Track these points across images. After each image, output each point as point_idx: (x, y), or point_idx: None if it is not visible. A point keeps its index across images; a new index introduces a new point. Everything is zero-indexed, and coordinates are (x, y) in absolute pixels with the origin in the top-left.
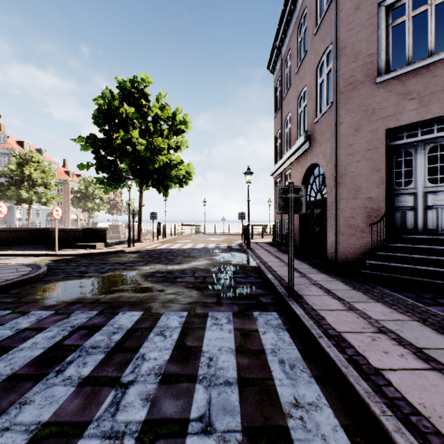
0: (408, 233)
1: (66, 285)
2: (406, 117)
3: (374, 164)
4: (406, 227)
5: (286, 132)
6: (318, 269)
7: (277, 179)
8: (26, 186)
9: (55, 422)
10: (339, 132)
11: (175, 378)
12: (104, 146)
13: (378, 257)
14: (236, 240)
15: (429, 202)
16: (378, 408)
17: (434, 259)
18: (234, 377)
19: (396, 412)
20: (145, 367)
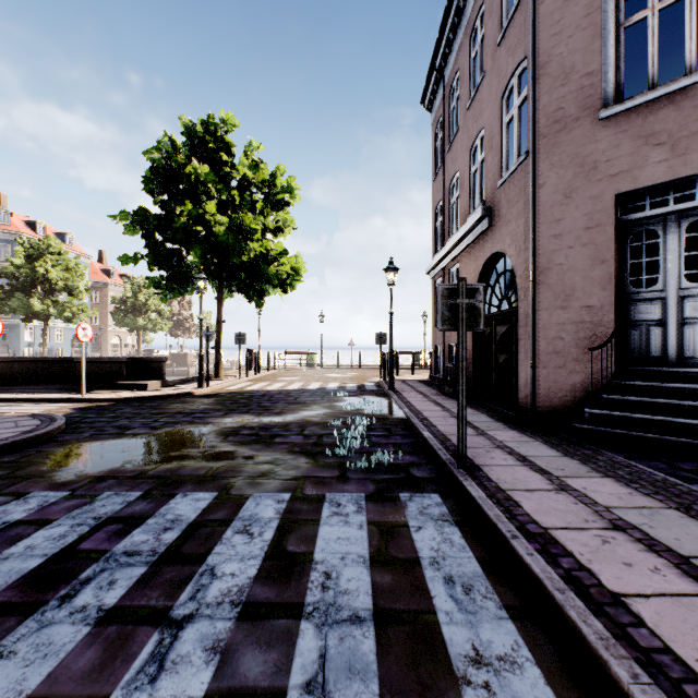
0: (653, 364)
1: (95, 448)
2: (650, 174)
3: (597, 252)
4: (649, 355)
5: (452, 204)
6: (504, 423)
7: (436, 279)
8: (40, 293)
9: (49, 694)
10: (539, 201)
11: (265, 610)
12: (161, 226)
13: (603, 403)
14: (372, 377)
15: (686, 312)
16: (625, 670)
17: (696, 405)
18: (368, 609)
19: (657, 676)
20: (214, 589)
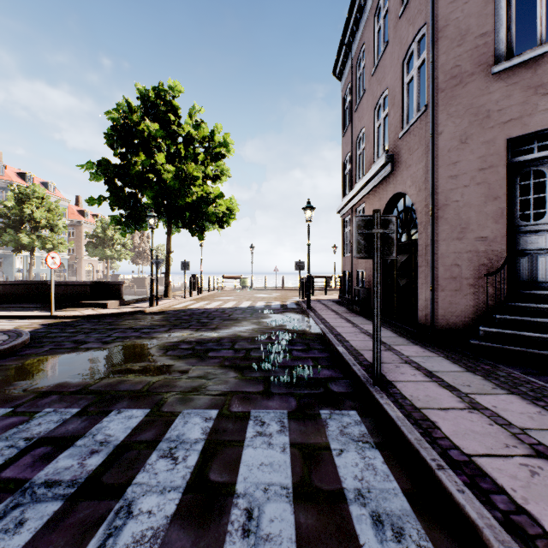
0: (540, 288)
1: (48, 362)
2: (539, 120)
3: (490, 190)
4: (537, 280)
5: (359, 155)
6: (407, 338)
7: (345, 217)
8: (28, 229)
9: None
10: (437, 146)
11: None
12: (119, 173)
13: (496, 322)
14: (293, 297)
15: None
16: None
17: None
18: None
19: None
20: (127, 534)
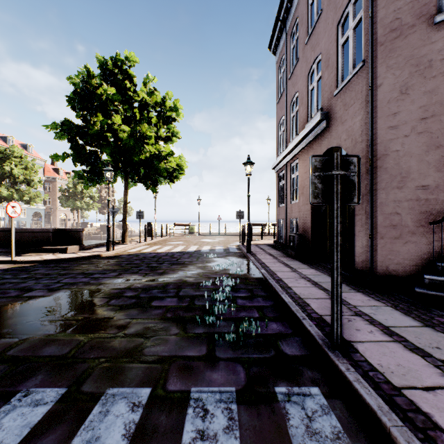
0: None
1: None
2: None
3: (432, 139)
4: None
5: (292, 117)
6: (346, 284)
7: (280, 172)
8: (8, 184)
9: None
10: (376, 98)
11: None
12: (80, 132)
13: (440, 270)
14: (234, 241)
15: None
16: None
17: None
18: None
19: None
20: None
